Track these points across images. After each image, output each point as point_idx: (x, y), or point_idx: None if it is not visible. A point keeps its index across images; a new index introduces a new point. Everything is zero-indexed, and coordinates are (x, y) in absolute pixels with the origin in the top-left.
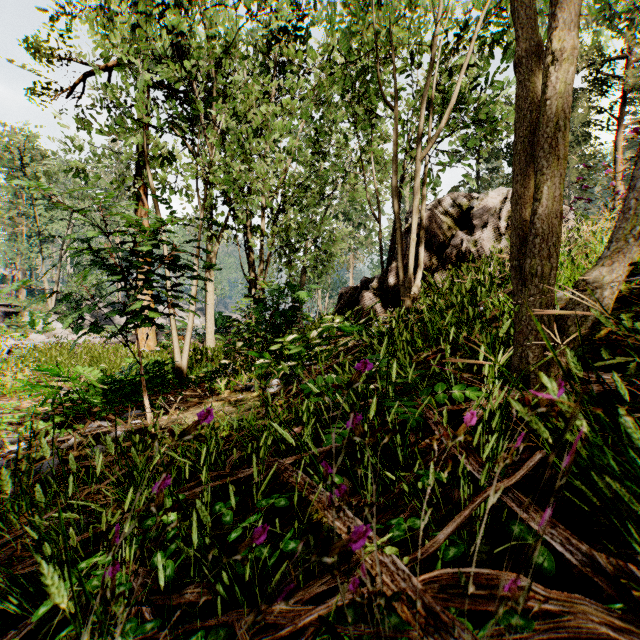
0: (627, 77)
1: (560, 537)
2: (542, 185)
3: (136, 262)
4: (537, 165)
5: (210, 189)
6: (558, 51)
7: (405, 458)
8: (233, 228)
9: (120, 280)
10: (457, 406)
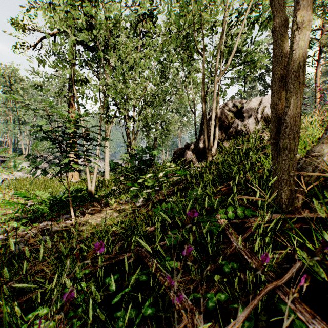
0: (322, 39)
1: (319, 326)
2: (290, 98)
3: (65, 138)
4: (287, 87)
5: (107, 97)
6: (300, 23)
7: (212, 251)
8: (119, 117)
9: (57, 147)
10: (241, 220)
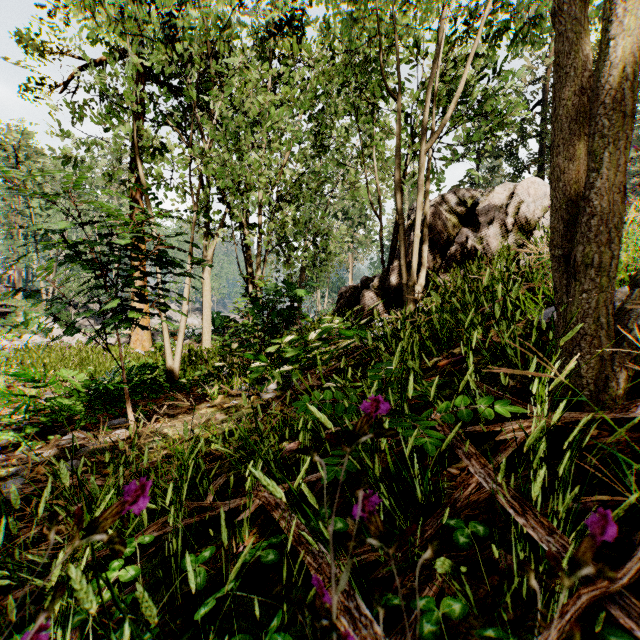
0: None
1: None
2: (601, 150)
3: (113, 256)
4: (594, 125)
5: (206, 186)
6: None
7: (425, 494)
8: (230, 226)
9: (98, 277)
10: (487, 427)
